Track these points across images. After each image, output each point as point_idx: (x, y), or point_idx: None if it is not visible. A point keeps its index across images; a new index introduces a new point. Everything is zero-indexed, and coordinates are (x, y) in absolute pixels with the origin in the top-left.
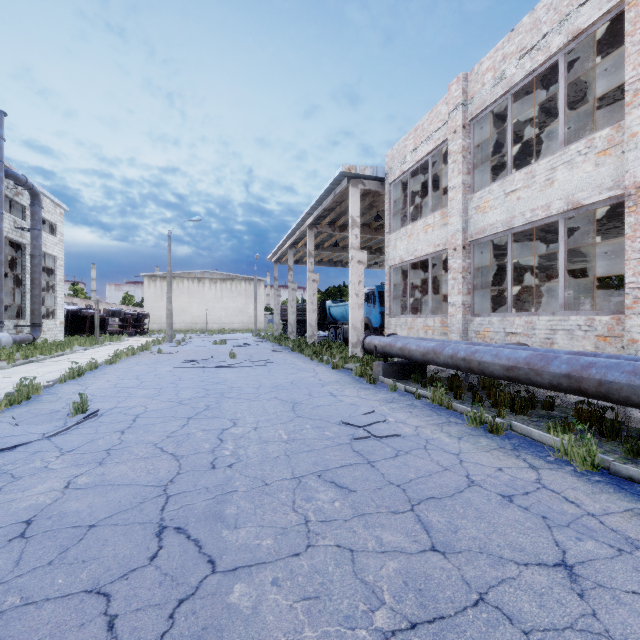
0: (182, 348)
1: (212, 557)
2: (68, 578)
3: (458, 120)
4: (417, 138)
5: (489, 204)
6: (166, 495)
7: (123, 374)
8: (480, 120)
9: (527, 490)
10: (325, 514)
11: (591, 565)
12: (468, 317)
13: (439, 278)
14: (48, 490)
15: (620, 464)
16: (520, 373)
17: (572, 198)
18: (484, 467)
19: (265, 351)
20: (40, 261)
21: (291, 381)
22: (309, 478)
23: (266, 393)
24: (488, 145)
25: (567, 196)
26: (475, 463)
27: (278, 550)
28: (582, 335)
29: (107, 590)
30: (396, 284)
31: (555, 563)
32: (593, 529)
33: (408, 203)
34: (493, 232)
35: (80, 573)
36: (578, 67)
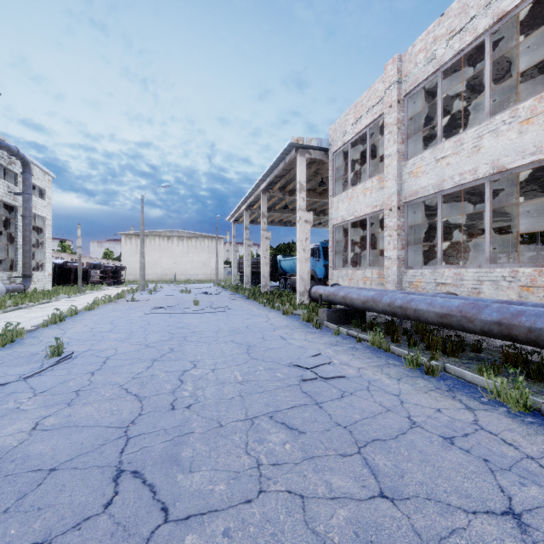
0: (153, 296)
1: (165, 504)
2: (21, 528)
3: (393, 96)
4: (357, 113)
5: (421, 169)
6: (126, 437)
7: (99, 319)
8: (413, 96)
9: (466, 432)
10: (276, 457)
11: (538, 513)
12: (402, 269)
13: (375, 235)
14: (16, 432)
15: None
16: (453, 320)
17: (497, 163)
18: (424, 408)
19: (224, 299)
20: (30, 221)
21: (246, 326)
22: (261, 419)
23: (224, 337)
24: (419, 119)
25: (493, 161)
26: (415, 404)
27: (230, 496)
28: (506, 285)
29: (58, 542)
30: (338, 241)
31: (503, 511)
32: (534, 473)
33: (349, 170)
34: (425, 194)
35: (34, 522)
36: (501, 47)
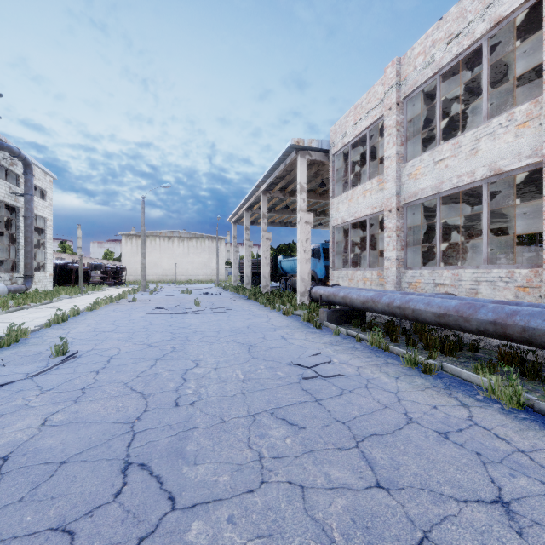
0: (154, 297)
1: (172, 494)
2: (36, 515)
3: (393, 98)
4: (357, 115)
5: (420, 171)
6: (133, 432)
7: (101, 319)
8: (412, 98)
9: (461, 427)
10: (277, 451)
11: (526, 502)
12: (402, 270)
13: (375, 236)
14: (26, 427)
15: (544, 403)
16: (450, 320)
17: (494, 165)
18: (420, 405)
19: (225, 299)
20: (32, 222)
21: (247, 326)
22: (263, 415)
23: (225, 336)
24: (418, 121)
25: (490, 164)
26: (412, 401)
27: (234, 487)
28: (503, 286)
29: (72, 528)
30: (338, 241)
31: (492, 500)
32: (524, 465)
33: (349, 171)
34: (424, 196)
35: (48, 510)
36: (498, 51)
